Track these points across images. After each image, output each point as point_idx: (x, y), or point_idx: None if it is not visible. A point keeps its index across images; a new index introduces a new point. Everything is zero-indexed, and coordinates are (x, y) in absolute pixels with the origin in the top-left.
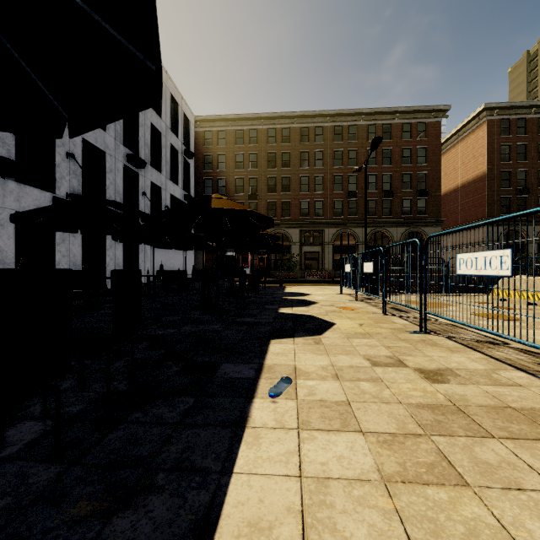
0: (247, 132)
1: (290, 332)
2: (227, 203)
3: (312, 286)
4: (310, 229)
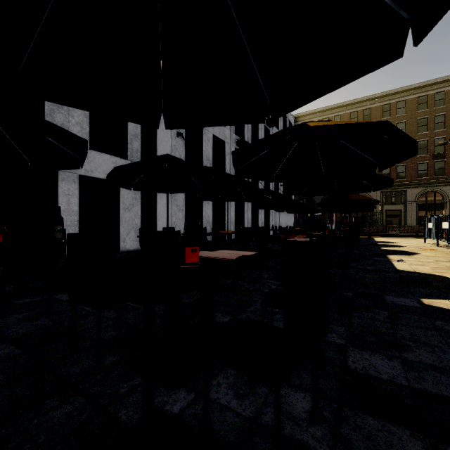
0: (332, 119)
1: (394, 254)
2: (355, 196)
3: (397, 238)
4: (392, 190)
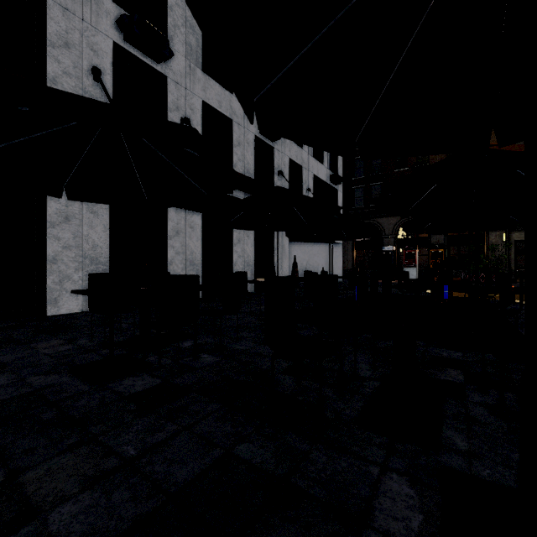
0: None
1: None
2: None
3: None
4: None
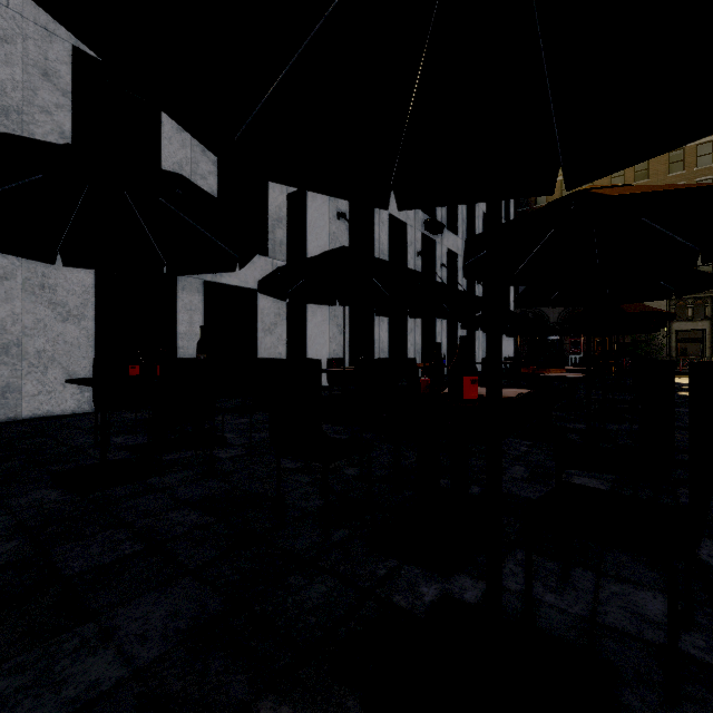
0: None
1: None
2: (633, 306)
3: None
4: (687, 296)
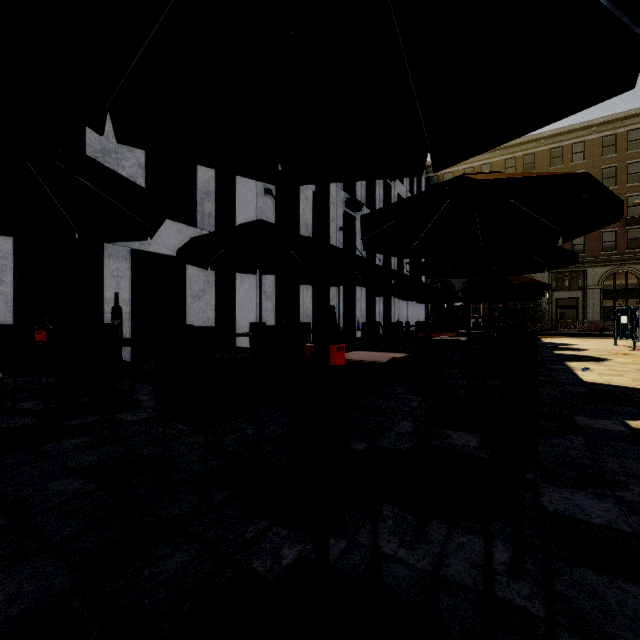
0: (478, 169)
1: (575, 360)
2: (517, 278)
3: (574, 338)
4: (565, 270)
